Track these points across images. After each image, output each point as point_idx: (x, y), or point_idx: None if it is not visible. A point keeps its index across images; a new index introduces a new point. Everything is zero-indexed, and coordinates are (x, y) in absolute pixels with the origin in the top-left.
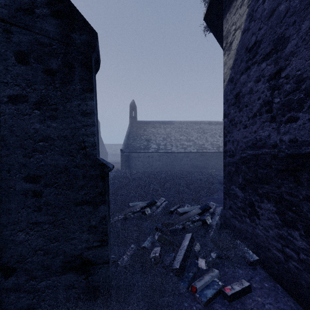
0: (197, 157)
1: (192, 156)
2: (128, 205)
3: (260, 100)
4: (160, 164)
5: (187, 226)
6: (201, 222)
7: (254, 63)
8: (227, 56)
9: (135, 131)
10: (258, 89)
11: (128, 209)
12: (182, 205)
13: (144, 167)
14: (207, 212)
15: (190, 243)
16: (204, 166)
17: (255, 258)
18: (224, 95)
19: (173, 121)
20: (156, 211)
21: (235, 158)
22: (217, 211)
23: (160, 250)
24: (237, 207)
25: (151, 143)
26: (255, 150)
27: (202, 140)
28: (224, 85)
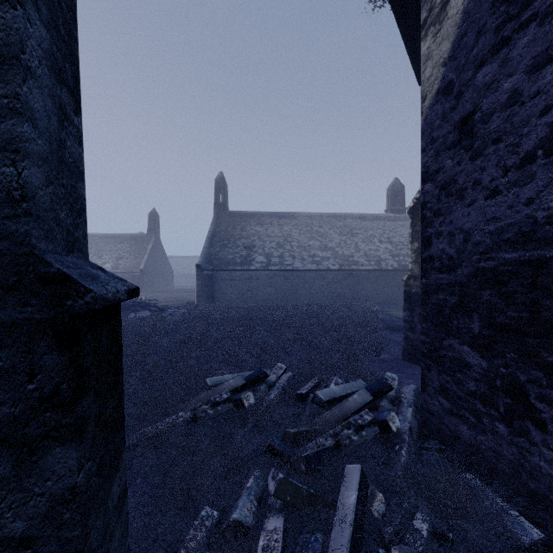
0: (340, 279)
1: (330, 277)
2: (204, 383)
3: (549, 113)
4: (272, 293)
5: (346, 440)
6: (378, 427)
7: (524, 24)
8: (434, 38)
9: (224, 230)
10: (542, 86)
11: (203, 393)
12: (325, 380)
13: (241, 298)
14: (383, 397)
15: (360, 497)
16: (353, 296)
17: (535, 536)
18: (423, 131)
19: (296, 214)
20: (267, 396)
21: (459, 274)
22: (406, 396)
23: (282, 531)
24: (464, 392)
25: (256, 253)
26: (528, 250)
27: (349, 248)
28: (423, 108)
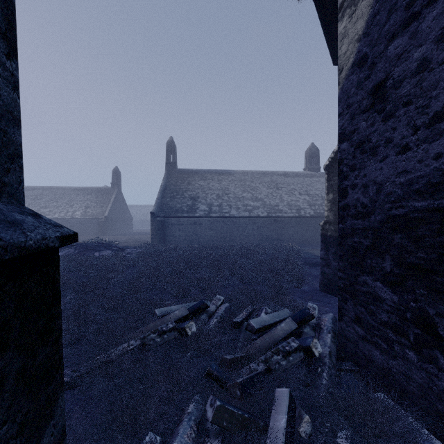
0: (268, 224)
1: (260, 222)
2: (153, 313)
3: None
4: (213, 235)
5: (275, 365)
6: (303, 352)
7: None
8: (350, 18)
9: (174, 184)
10: None
11: (152, 322)
12: (257, 310)
13: (187, 239)
14: (306, 325)
15: (289, 420)
16: (278, 238)
17: None
18: (340, 98)
19: (232, 171)
20: (207, 325)
21: (372, 220)
22: (326, 324)
23: None
24: (377, 322)
25: (199, 203)
26: (437, 199)
27: (275, 199)
28: (340, 79)
